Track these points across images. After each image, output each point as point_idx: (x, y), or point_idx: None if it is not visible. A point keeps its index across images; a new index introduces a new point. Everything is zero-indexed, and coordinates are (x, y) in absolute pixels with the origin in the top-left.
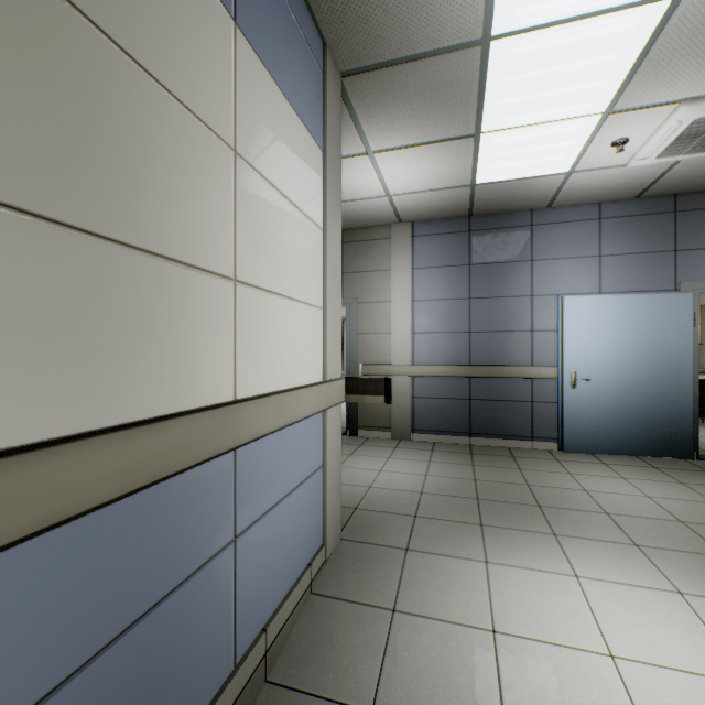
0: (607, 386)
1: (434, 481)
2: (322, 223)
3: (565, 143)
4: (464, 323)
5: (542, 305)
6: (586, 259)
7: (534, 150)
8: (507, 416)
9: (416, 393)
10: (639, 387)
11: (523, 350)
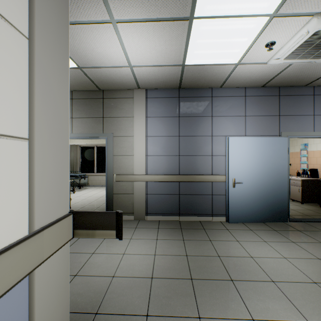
0: (250, 185)
1: (161, 262)
2: (27, 28)
3: (242, 39)
4: (176, 150)
5: (217, 141)
6: (239, 117)
7: (223, 41)
8: (199, 203)
9: (149, 192)
10: (264, 186)
11: (208, 166)
